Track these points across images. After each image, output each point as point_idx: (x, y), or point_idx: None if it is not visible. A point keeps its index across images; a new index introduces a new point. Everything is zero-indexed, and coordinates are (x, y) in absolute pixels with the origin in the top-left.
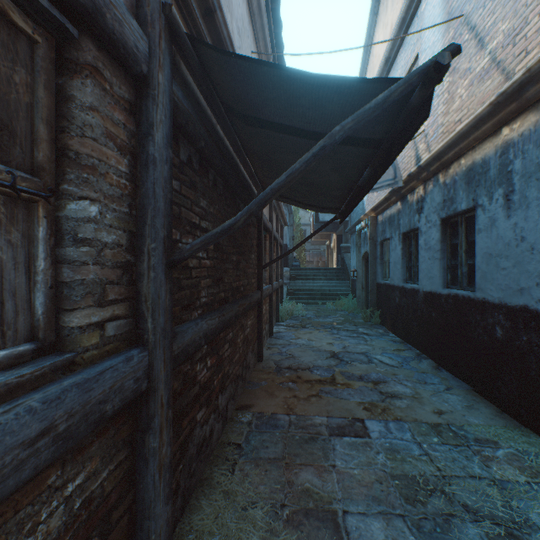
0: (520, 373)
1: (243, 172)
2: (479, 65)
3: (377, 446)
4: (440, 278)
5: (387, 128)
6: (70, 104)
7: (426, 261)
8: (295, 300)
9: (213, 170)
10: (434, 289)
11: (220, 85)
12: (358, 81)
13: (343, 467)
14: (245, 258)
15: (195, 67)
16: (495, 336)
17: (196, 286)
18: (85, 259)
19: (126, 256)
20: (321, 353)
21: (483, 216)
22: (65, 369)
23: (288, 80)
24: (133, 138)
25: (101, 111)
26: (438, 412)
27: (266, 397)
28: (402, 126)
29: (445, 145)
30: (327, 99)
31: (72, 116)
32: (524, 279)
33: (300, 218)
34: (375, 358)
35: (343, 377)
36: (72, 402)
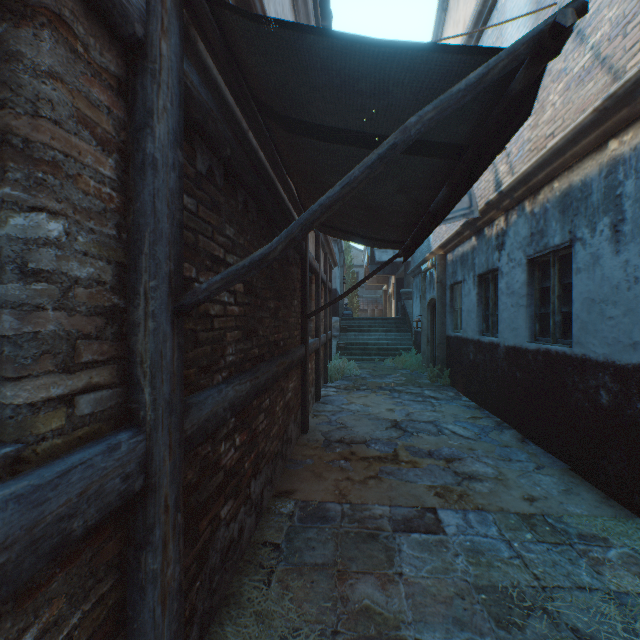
0: (632, 449)
1: (283, 196)
2: (578, 64)
3: (455, 546)
4: (526, 330)
5: (474, 130)
6: (14, 64)
7: (508, 309)
8: (347, 356)
9: (244, 189)
10: (519, 343)
11: (251, 72)
12: (440, 57)
13: (413, 575)
14: (286, 305)
15: (216, 45)
16: (599, 402)
17: (219, 340)
18: (40, 301)
19: (111, 298)
20: (380, 423)
21: (582, 252)
22: (3, 470)
23: (343, 58)
24: (124, 131)
25: (69, 83)
26: (529, 498)
27: (312, 480)
28: (496, 125)
29: (533, 165)
30: (396, 87)
31: (17, 84)
32: (638, 331)
33: (352, 258)
34: (446, 428)
35: (408, 453)
36: (6, 526)
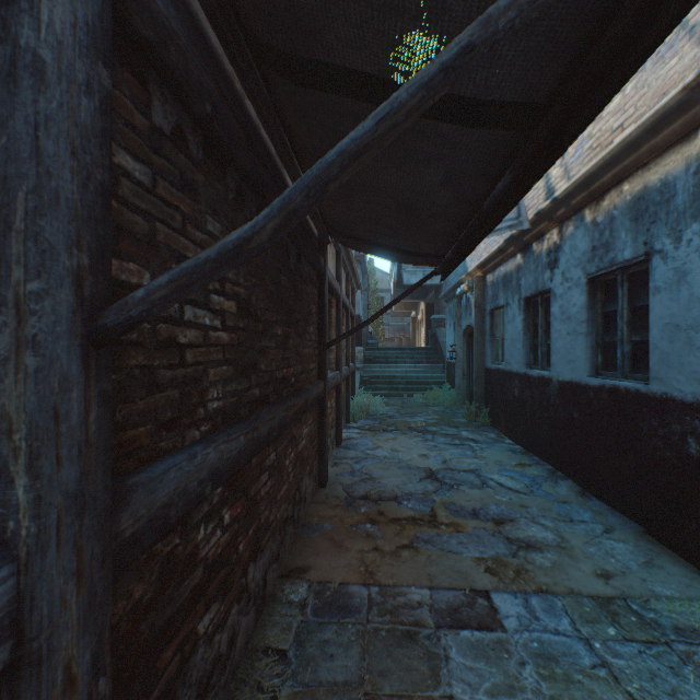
0: None
1: None
2: None
3: (519, 649)
4: (586, 362)
5: (565, 74)
6: None
7: (563, 338)
8: (372, 391)
9: (237, 172)
10: (577, 378)
11: None
12: None
13: (467, 699)
14: (299, 332)
15: None
16: (686, 452)
17: (195, 380)
18: None
19: None
20: (413, 472)
21: (663, 267)
22: None
23: None
24: None
25: None
26: (602, 574)
27: (330, 552)
28: (606, 57)
29: (599, 163)
30: None
31: None
32: None
33: (377, 281)
34: (490, 478)
35: (448, 512)
36: None
